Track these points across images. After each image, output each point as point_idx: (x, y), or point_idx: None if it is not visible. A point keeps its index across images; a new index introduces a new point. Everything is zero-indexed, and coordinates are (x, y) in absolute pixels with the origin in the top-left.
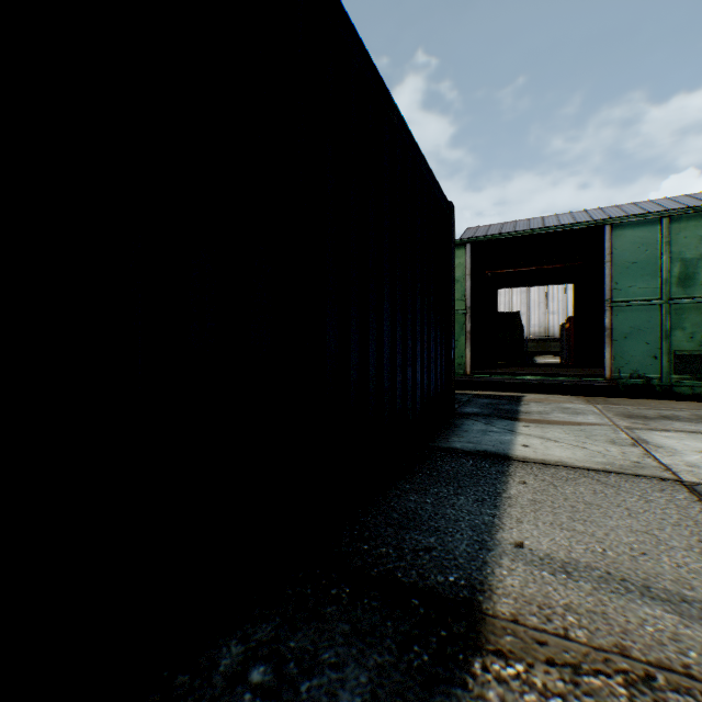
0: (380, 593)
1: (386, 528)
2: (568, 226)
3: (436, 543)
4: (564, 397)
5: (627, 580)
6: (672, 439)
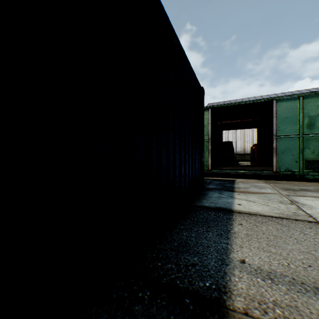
0: (167, 295)
1: (171, 251)
2: (256, 100)
3: (197, 261)
4: (254, 180)
5: (305, 283)
6: (309, 200)
